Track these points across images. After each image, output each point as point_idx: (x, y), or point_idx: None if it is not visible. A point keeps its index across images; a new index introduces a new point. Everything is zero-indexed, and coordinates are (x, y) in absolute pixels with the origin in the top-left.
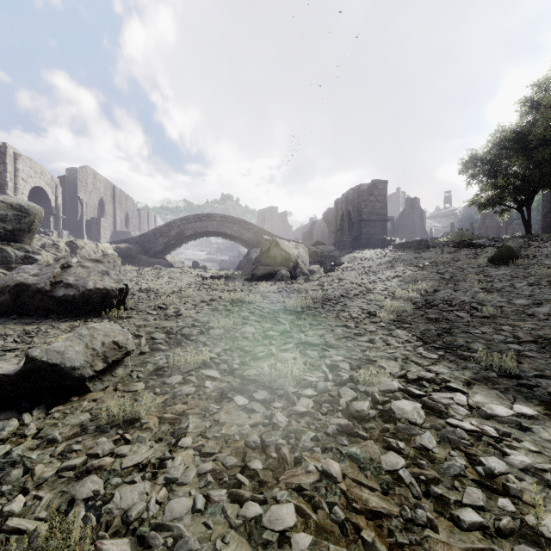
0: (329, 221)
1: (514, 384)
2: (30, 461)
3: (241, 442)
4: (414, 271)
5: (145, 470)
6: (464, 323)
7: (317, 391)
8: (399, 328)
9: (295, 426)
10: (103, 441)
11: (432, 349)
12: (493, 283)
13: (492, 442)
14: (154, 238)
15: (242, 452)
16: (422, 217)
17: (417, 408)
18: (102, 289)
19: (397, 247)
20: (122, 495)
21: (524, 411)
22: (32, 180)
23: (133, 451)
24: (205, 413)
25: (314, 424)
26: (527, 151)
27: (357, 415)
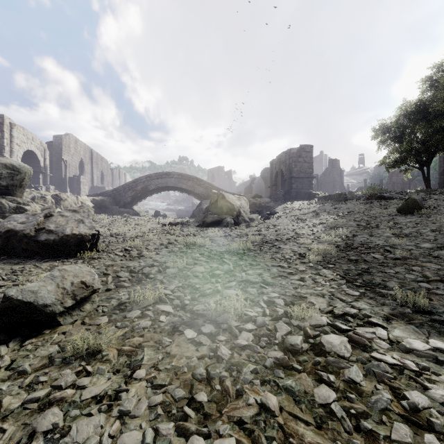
0: (265, 178)
1: (427, 319)
2: (0, 392)
3: (189, 374)
4: (335, 219)
5: (101, 402)
6: (380, 263)
7: (256, 325)
8: (325, 268)
9: (237, 359)
10: (67, 373)
11: (354, 286)
12: (402, 229)
13: (414, 377)
14: (124, 191)
15: (189, 384)
16: (341, 175)
17: (344, 342)
18: (77, 235)
19: (321, 199)
20: (79, 428)
21: (439, 345)
22: (25, 145)
23: (92, 382)
24: (158, 346)
25: (254, 356)
26: (427, 120)
27: (292, 348)
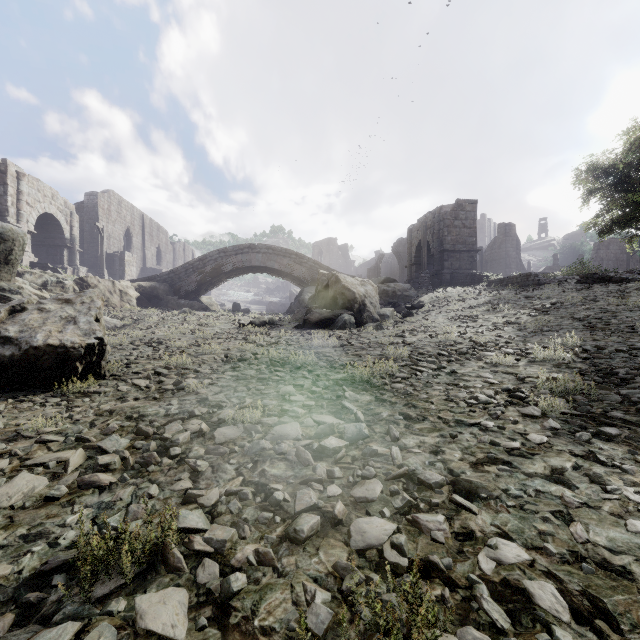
0: (400, 254)
1: None
2: None
3: None
4: (533, 316)
5: None
6: None
7: None
8: (598, 436)
9: None
10: None
11: None
12: None
13: None
14: (185, 274)
15: None
16: (518, 247)
17: None
18: (56, 346)
19: (493, 284)
20: None
21: None
22: (40, 205)
23: None
24: None
25: None
26: None
27: None
